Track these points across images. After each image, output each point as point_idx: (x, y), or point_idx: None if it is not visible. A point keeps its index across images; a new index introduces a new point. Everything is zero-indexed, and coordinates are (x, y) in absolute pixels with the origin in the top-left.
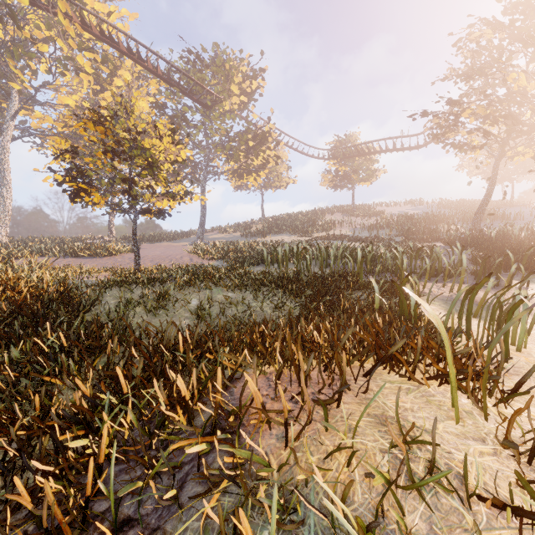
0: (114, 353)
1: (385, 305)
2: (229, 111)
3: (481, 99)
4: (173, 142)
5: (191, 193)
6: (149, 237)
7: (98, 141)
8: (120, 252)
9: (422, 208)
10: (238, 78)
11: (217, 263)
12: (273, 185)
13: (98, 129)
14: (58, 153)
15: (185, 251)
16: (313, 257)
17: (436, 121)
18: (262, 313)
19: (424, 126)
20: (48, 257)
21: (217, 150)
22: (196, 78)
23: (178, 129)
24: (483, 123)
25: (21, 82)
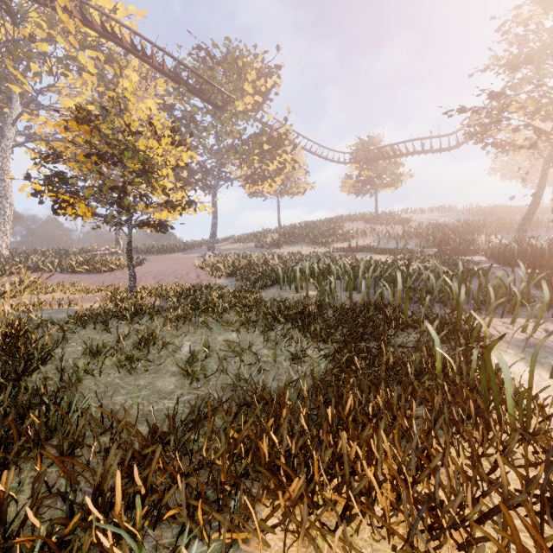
0: (5, 499)
1: (457, 372)
2: (242, 111)
3: (531, 91)
4: (173, 143)
5: (195, 202)
6: (157, 248)
7: (84, 143)
8: (122, 266)
9: (452, 215)
10: (252, 76)
11: (226, 282)
12: (290, 192)
13: (81, 127)
14: (37, 157)
15: (192, 265)
16: (337, 276)
17: (476, 118)
18: (276, 366)
19: (460, 124)
20: (41, 274)
21: (229, 155)
22: (207, 76)
23: (179, 128)
24: (532, 118)
25: (22, 84)
